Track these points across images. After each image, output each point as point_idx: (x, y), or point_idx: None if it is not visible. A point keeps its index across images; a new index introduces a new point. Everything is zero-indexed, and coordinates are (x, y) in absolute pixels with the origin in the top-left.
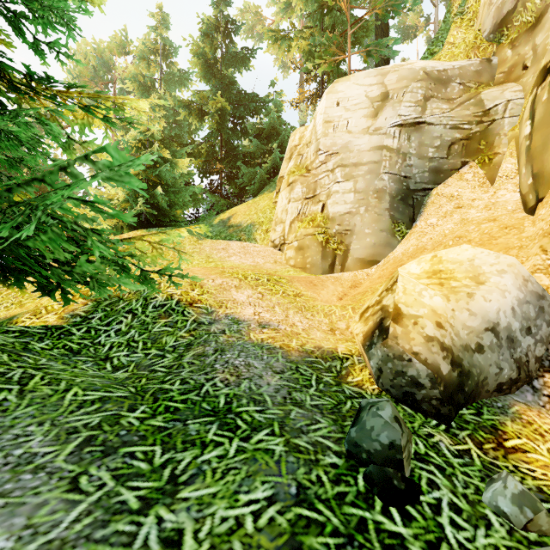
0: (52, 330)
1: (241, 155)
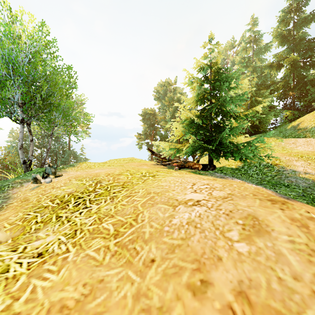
0: (237, 169)
1: (308, 82)
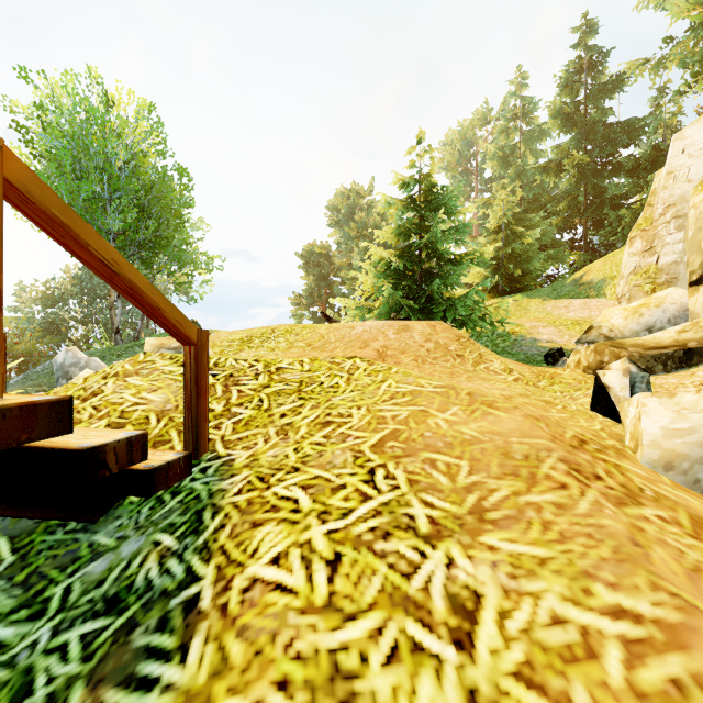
0: None
1: (606, 202)
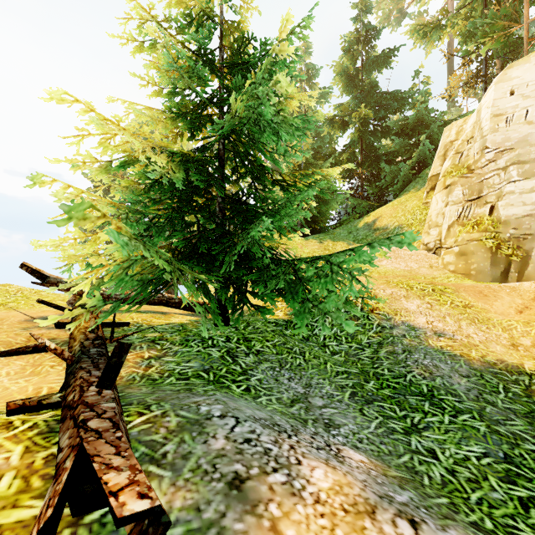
0: (289, 323)
1: (383, 157)
